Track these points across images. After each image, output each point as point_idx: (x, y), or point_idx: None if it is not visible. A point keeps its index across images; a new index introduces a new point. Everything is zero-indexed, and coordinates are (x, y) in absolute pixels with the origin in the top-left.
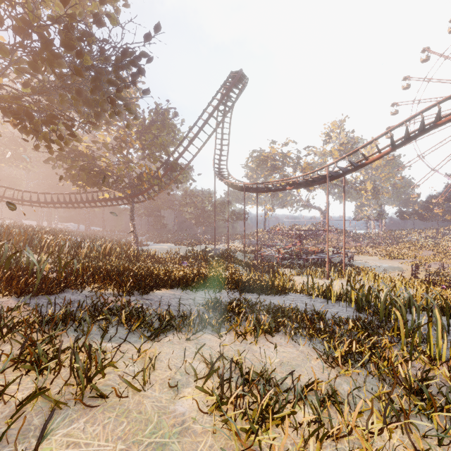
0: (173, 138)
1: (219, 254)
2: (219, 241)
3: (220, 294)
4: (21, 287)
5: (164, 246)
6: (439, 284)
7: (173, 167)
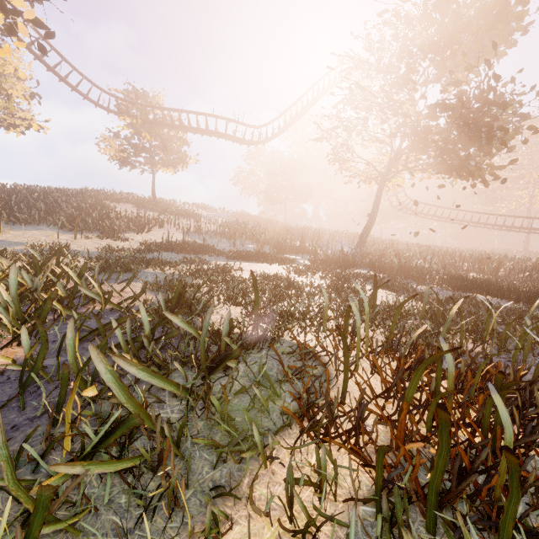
0: None
1: None
2: None
3: None
4: (388, 272)
5: None
6: None
7: None
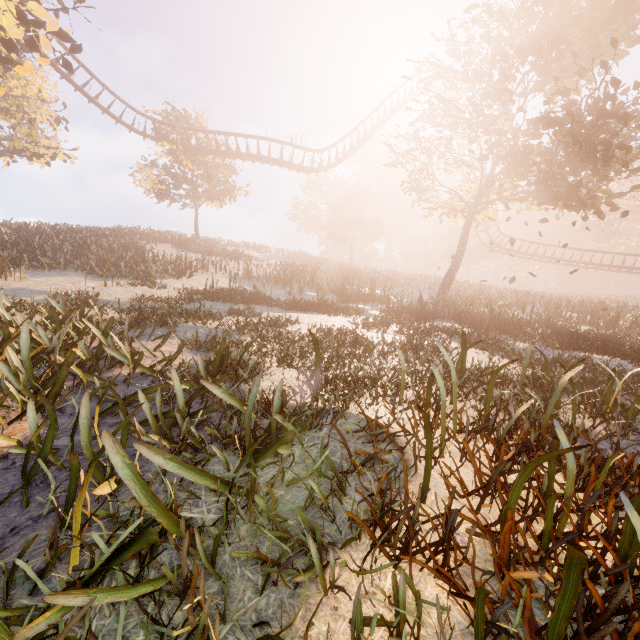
0: None
1: None
2: None
3: None
4: (478, 326)
5: None
6: None
7: None
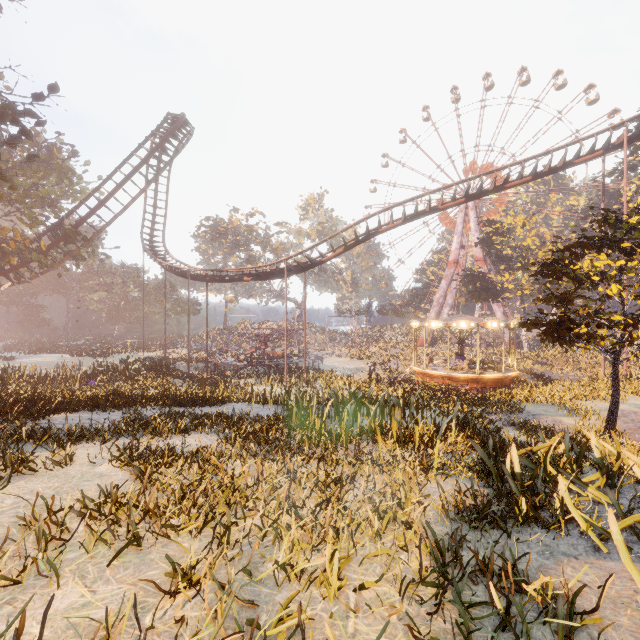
0: (69, 188)
1: (150, 366)
2: (152, 346)
3: (144, 412)
4: None
5: (49, 358)
6: (386, 381)
7: (69, 236)
